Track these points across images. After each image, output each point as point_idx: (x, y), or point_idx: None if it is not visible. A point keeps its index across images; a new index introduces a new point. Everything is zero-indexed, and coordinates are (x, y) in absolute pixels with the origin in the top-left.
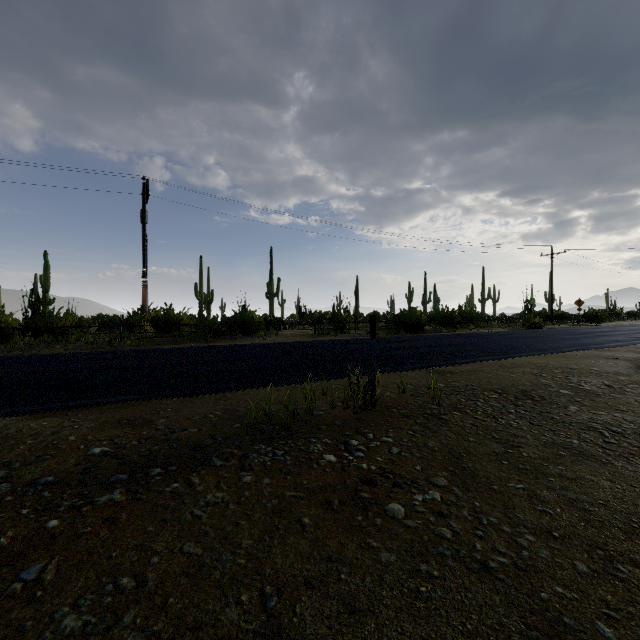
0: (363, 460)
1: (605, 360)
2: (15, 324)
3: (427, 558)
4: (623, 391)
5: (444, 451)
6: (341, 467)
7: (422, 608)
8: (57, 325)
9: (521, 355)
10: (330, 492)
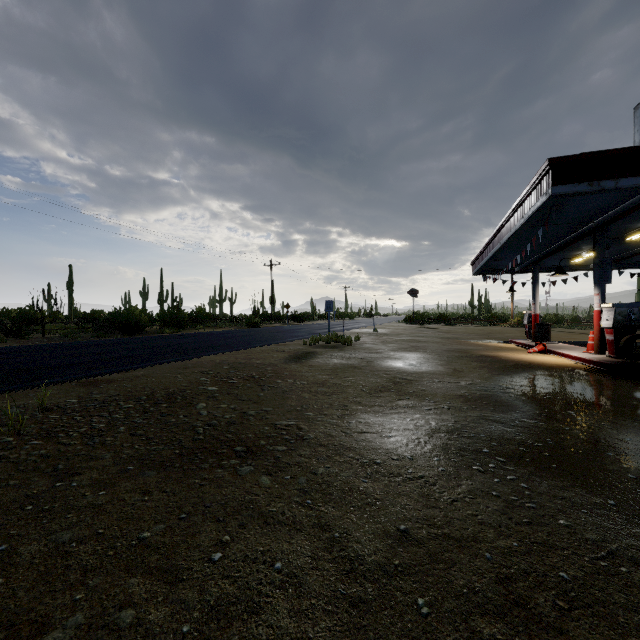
0: None
1: (274, 353)
2: None
3: None
4: (260, 380)
5: None
6: None
7: None
8: None
9: (211, 354)
10: None
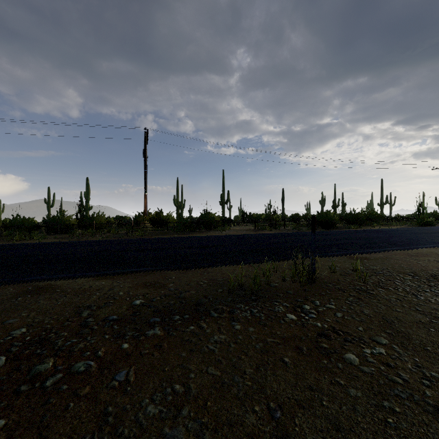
0: (316, 320)
1: None
2: (73, 222)
3: (387, 397)
4: None
5: (378, 317)
6: (301, 324)
7: (393, 434)
8: (96, 222)
9: (423, 247)
10: (298, 341)
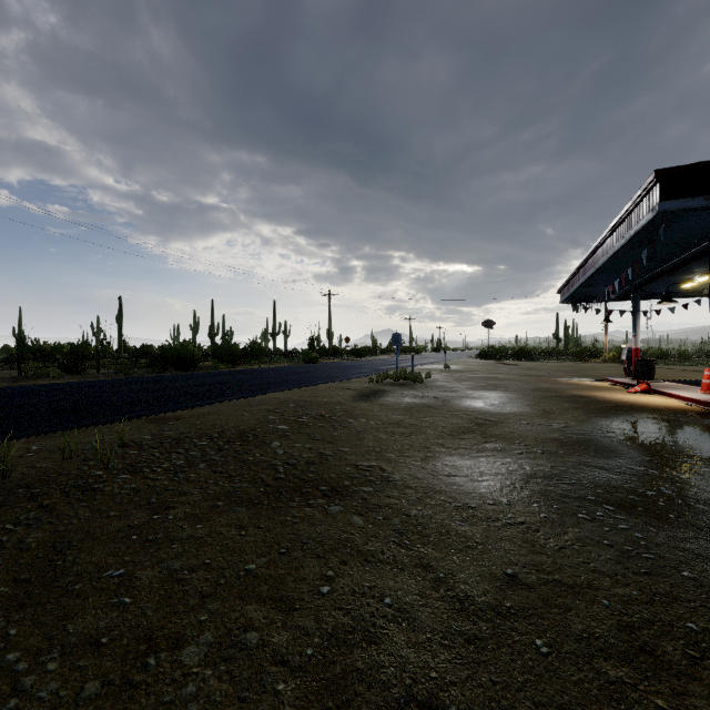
0: None
1: (340, 391)
2: None
3: None
4: (331, 420)
5: (44, 546)
6: None
7: None
8: None
9: (273, 391)
10: None
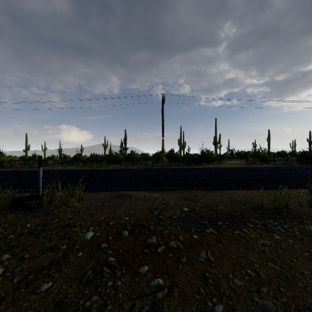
0: None
1: None
2: (121, 157)
3: None
4: None
5: None
6: None
7: None
8: (134, 157)
9: None
10: None
